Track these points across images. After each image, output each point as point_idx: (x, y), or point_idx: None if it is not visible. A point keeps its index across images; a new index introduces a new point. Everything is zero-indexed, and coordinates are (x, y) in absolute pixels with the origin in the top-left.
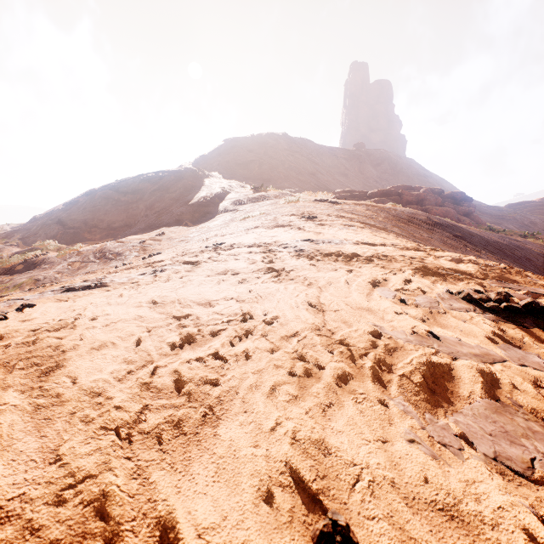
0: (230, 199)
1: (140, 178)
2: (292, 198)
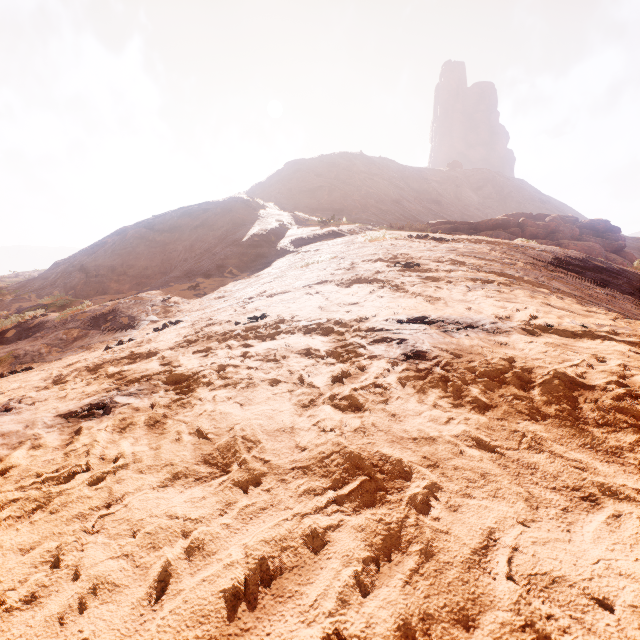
0: (290, 236)
1: (180, 211)
2: (375, 234)
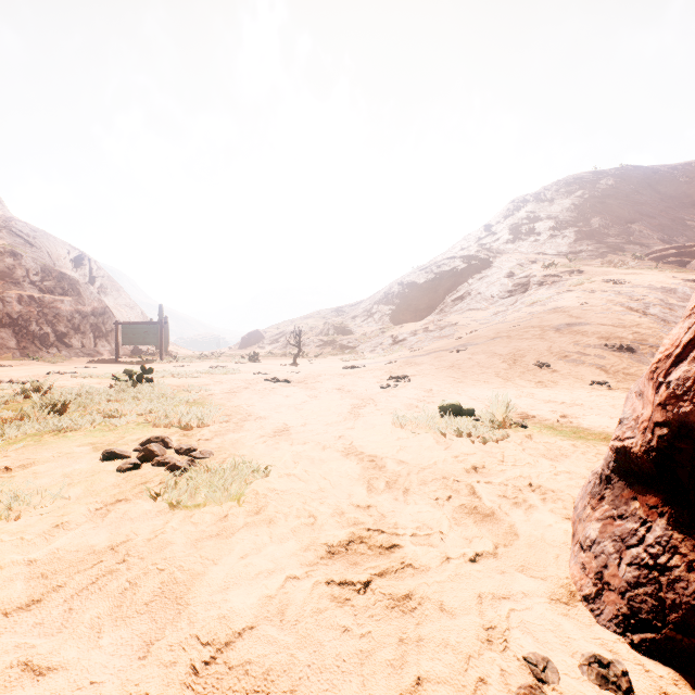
0: (520, 281)
1: (436, 265)
2: (579, 280)
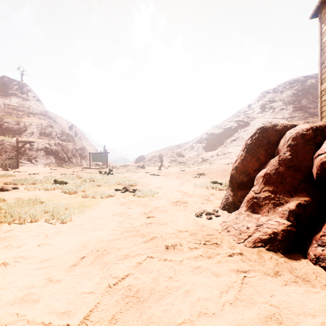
0: None
1: (223, 125)
2: None
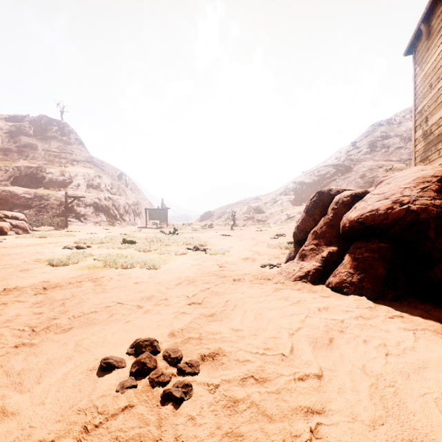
0: (368, 180)
1: (316, 171)
2: None
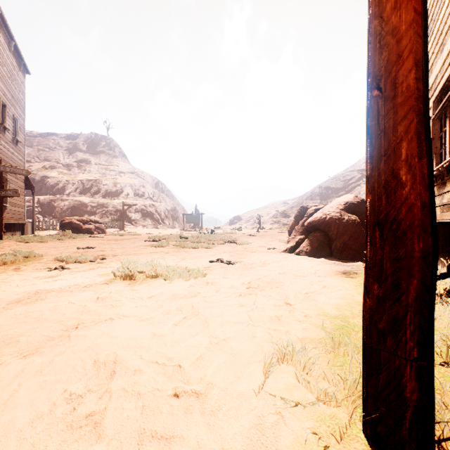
0: None
1: (342, 176)
2: None
